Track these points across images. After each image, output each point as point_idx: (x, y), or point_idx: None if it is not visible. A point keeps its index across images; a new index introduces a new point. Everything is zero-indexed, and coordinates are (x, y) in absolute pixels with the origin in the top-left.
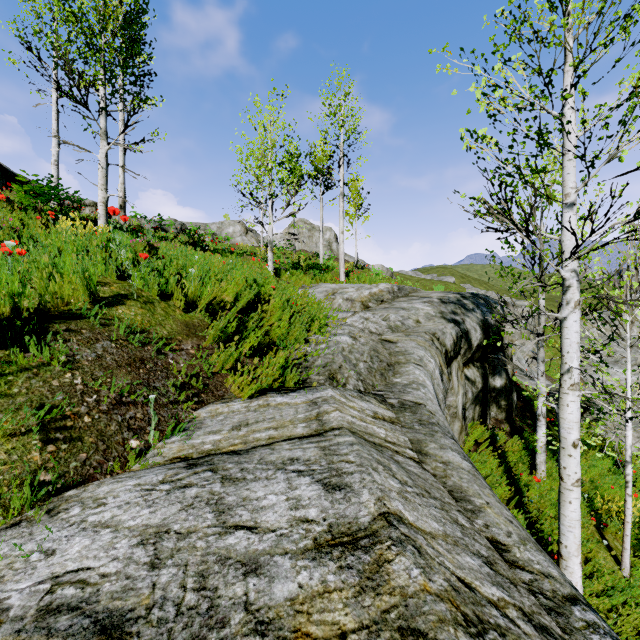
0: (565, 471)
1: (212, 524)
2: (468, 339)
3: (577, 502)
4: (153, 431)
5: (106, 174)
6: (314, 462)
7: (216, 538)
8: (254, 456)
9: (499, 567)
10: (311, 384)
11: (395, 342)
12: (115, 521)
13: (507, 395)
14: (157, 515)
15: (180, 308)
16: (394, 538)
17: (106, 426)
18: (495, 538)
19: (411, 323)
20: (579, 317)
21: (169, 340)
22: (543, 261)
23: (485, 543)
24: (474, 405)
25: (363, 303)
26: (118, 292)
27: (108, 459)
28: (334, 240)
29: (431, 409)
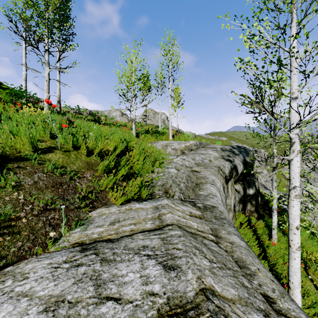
0: (292, 242)
1: (92, 295)
2: (236, 169)
3: (298, 259)
4: (64, 226)
5: (48, 84)
6: (157, 249)
7: (94, 307)
8: (121, 244)
9: (272, 317)
10: (155, 196)
11: (199, 172)
12: (31, 291)
13: (256, 198)
14: (58, 287)
15: (84, 154)
16: (211, 310)
17: (35, 224)
18: (266, 293)
19: (207, 161)
20: (299, 159)
21: (77, 172)
22: (275, 129)
23: (261, 298)
24: (239, 204)
25: (181, 151)
26: (50, 145)
27: (35, 245)
28: (166, 119)
29: (221, 209)
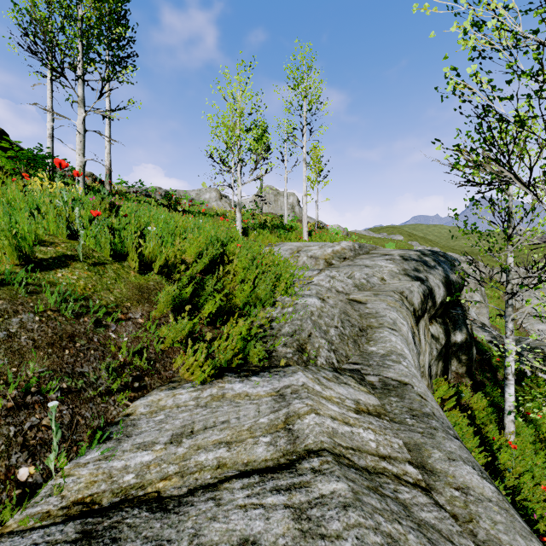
0: None
1: None
2: (432, 296)
3: None
4: (56, 450)
5: (83, 140)
6: None
7: None
8: (186, 522)
9: None
10: (277, 359)
11: (364, 302)
12: None
13: (467, 350)
14: None
15: (135, 269)
16: None
17: None
18: None
19: (376, 281)
20: None
21: (114, 308)
22: (512, 218)
23: None
24: (437, 361)
25: (326, 260)
26: (63, 253)
27: None
28: (297, 204)
29: (420, 391)
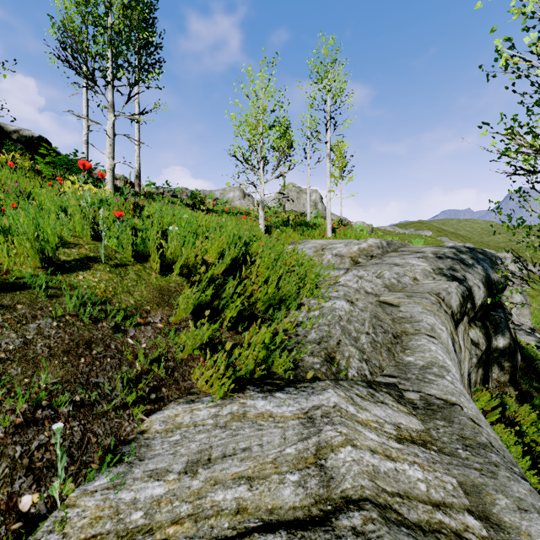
0: None
1: None
2: (471, 297)
3: None
4: (62, 476)
5: (113, 143)
6: None
7: None
8: None
9: None
10: (303, 370)
11: (397, 305)
12: None
13: (511, 356)
14: None
15: (156, 271)
16: None
17: None
18: None
19: (408, 281)
20: None
21: (134, 311)
22: None
23: None
24: (477, 368)
25: (352, 259)
26: (86, 254)
27: None
28: (319, 201)
29: (471, 413)
